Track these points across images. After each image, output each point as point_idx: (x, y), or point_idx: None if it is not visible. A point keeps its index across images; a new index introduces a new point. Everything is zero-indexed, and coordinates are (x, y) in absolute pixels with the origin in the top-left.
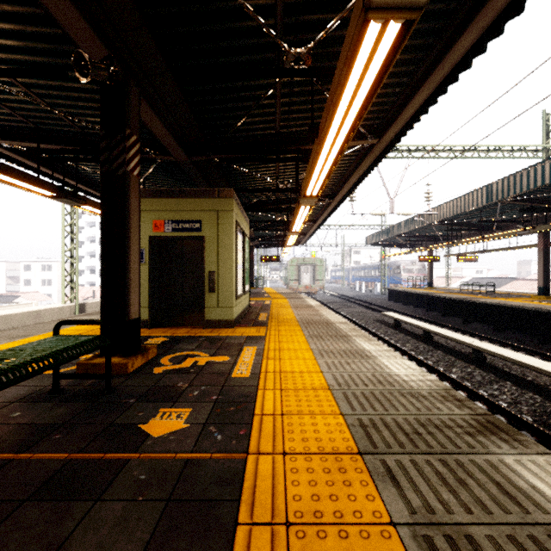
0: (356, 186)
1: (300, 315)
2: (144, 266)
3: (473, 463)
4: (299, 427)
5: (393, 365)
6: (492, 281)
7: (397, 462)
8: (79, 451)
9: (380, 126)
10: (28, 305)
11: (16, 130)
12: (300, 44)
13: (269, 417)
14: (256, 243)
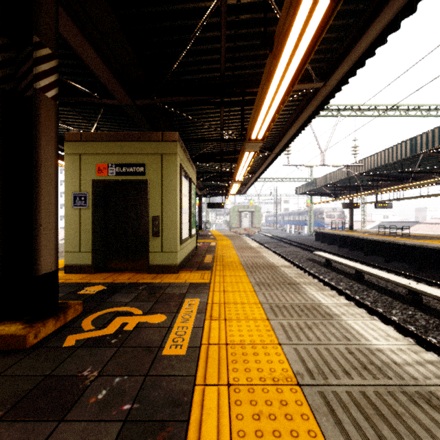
0: (296, 136)
1: (244, 257)
2: (87, 210)
3: None
4: None
5: (366, 330)
6: (398, 224)
7: None
8: None
9: (326, 68)
10: None
11: None
12: None
13: None
14: (204, 192)
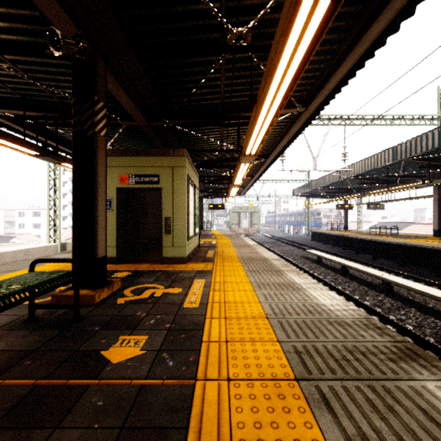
0: (287, 147)
1: (241, 253)
2: (112, 212)
3: (398, 389)
4: (241, 353)
5: (320, 296)
6: (394, 224)
7: (330, 388)
8: (45, 377)
9: (307, 96)
10: (21, 244)
11: (6, 100)
12: (241, 25)
13: (215, 344)
14: (204, 194)
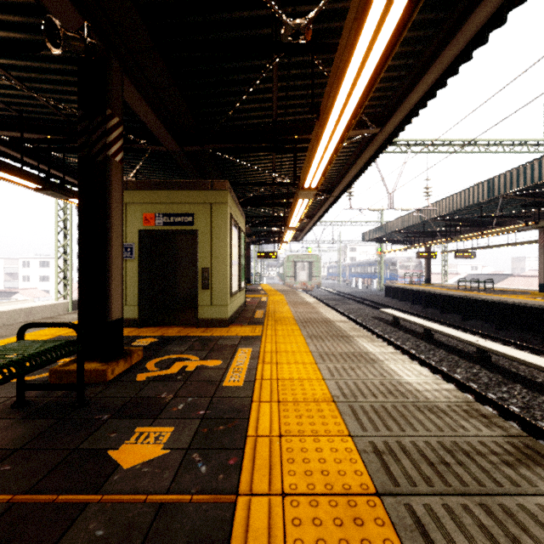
0: (356, 179)
1: (298, 313)
2: (133, 262)
3: (523, 510)
4: (300, 454)
5: (403, 371)
6: (487, 277)
7: (426, 508)
8: (27, 490)
9: (382, 114)
10: (24, 301)
11: None
12: (299, 17)
13: (264, 439)
14: (252, 239)
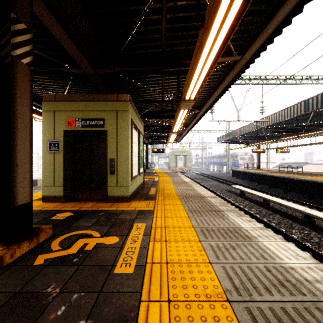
0: (219, 98)
1: (180, 190)
2: (59, 154)
3: None
4: None
5: (279, 250)
6: (293, 164)
7: None
8: None
9: (243, 45)
10: None
11: None
12: None
13: None
14: (149, 141)
